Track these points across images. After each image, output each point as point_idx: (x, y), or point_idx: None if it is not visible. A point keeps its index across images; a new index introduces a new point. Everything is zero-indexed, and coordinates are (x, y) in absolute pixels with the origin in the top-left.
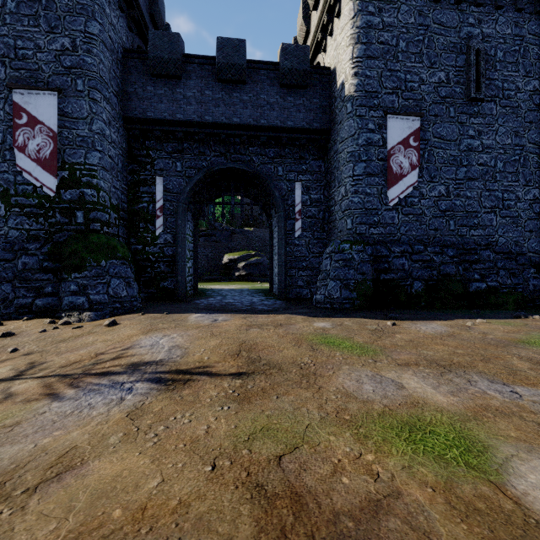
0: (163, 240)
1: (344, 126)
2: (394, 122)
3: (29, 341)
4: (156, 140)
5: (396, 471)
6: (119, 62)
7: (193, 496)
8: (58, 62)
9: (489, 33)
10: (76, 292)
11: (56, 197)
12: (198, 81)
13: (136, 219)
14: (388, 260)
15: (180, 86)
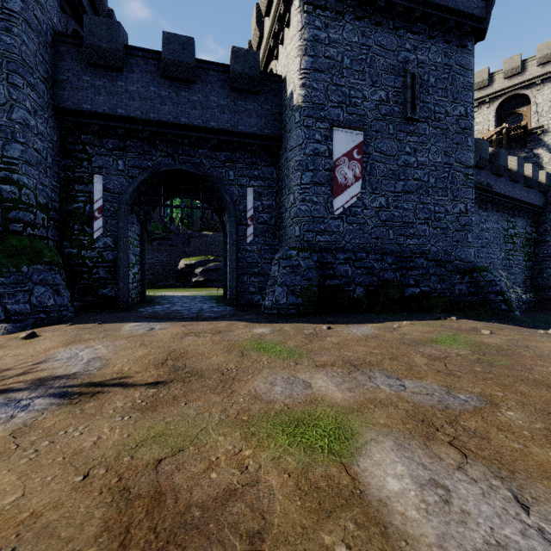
0: (102, 243)
1: (293, 134)
2: (339, 135)
3: None
4: (94, 135)
5: (265, 462)
6: (48, 45)
7: (50, 506)
8: None
9: (423, 59)
10: None
11: None
12: (142, 75)
13: (70, 220)
14: (333, 266)
15: (121, 79)
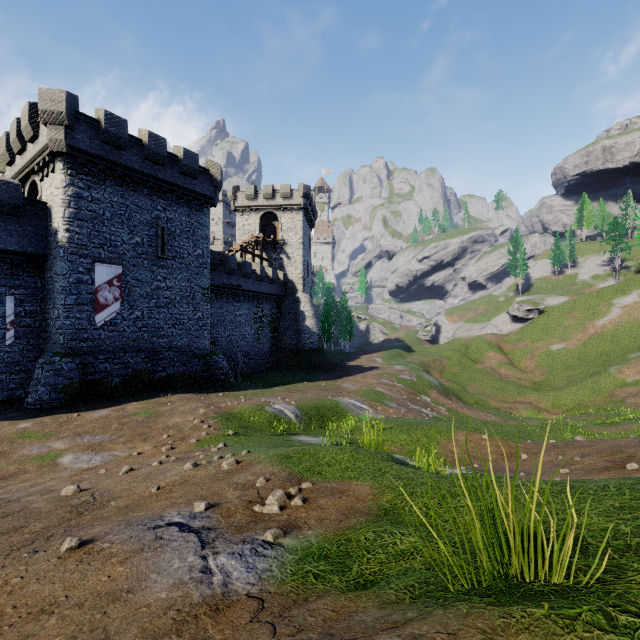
0: None
1: (58, 264)
2: (101, 268)
3: None
4: None
5: (28, 466)
6: None
7: None
8: None
9: (172, 217)
10: None
11: None
12: None
13: None
14: (94, 366)
15: None
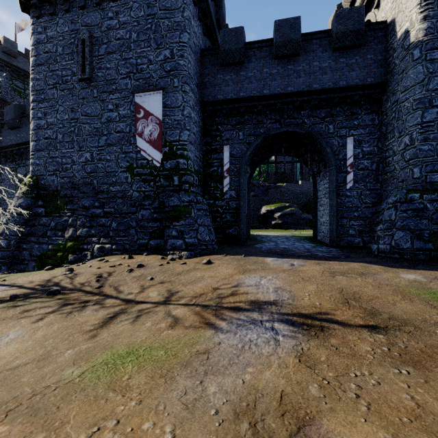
0: (228, 195)
1: (409, 74)
2: None
3: (156, 272)
4: (224, 116)
5: None
6: (198, 60)
7: None
8: (162, 69)
9: None
10: (176, 236)
11: (161, 166)
12: (257, 62)
13: (208, 180)
14: None
15: (242, 69)
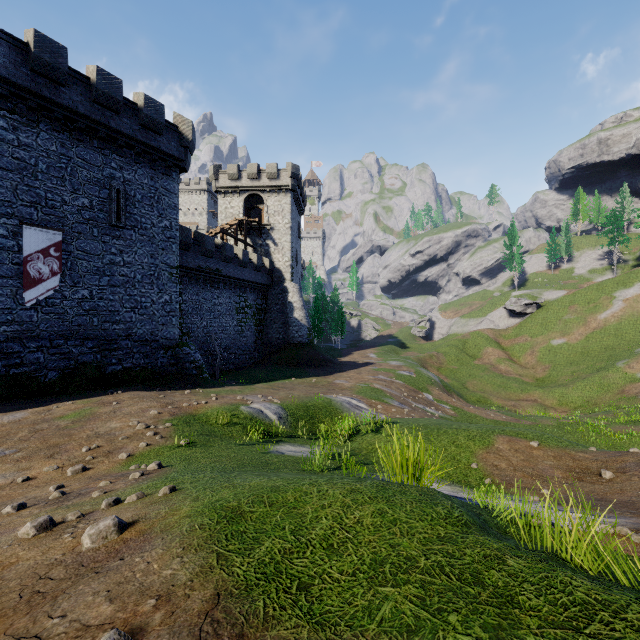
0: None
1: None
2: (32, 233)
3: None
4: None
5: None
6: None
7: None
8: None
9: (130, 179)
10: None
11: None
12: None
13: None
14: (21, 355)
15: None
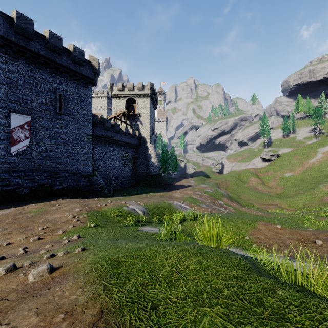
0: None
1: None
2: (15, 116)
3: None
4: None
5: None
6: None
7: None
8: None
9: (66, 89)
10: None
11: None
12: None
13: None
14: (9, 180)
15: None
